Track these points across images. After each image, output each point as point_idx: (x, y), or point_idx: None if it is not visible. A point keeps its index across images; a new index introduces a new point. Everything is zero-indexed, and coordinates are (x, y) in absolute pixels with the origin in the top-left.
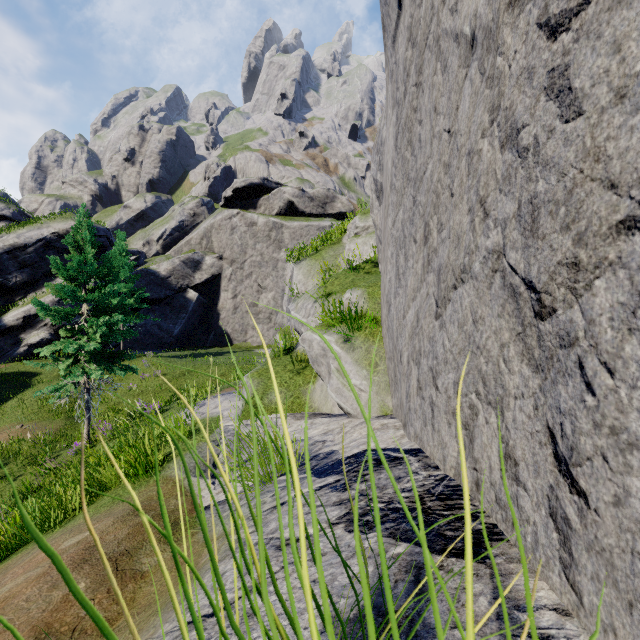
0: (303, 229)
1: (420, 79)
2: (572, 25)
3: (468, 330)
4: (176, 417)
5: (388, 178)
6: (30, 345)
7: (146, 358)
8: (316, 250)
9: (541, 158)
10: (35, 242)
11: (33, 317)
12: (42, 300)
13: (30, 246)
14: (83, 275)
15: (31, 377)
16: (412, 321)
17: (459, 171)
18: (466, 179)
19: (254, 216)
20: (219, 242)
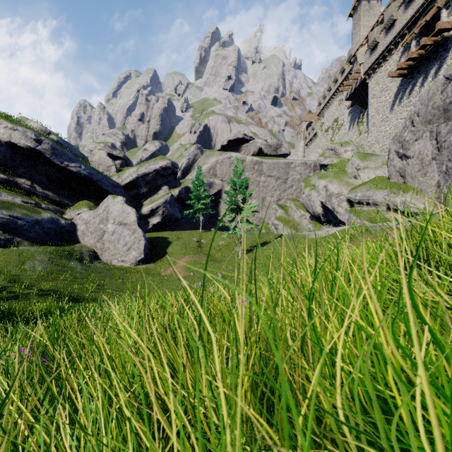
0: (275, 164)
1: None
2: None
3: None
4: (313, 235)
5: (427, 156)
6: (153, 224)
7: (212, 231)
8: (335, 175)
9: None
10: (153, 171)
11: (154, 210)
12: (158, 201)
13: (150, 173)
14: (243, 185)
15: (166, 239)
16: None
17: None
18: None
19: (243, 156)
20: (221, 171)
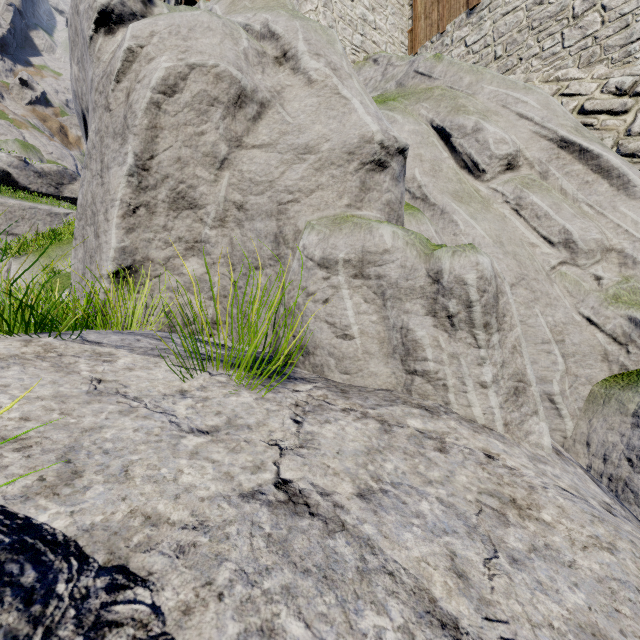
0: (26, 210)
1: None
2: None
3: None
4: None
5: None
6: None
7: None
8: (42, 247)
9: None
10: None
11: None
12: None
13: None
14: None
15: None
16: None
17: None
18: None
19: None
20: None
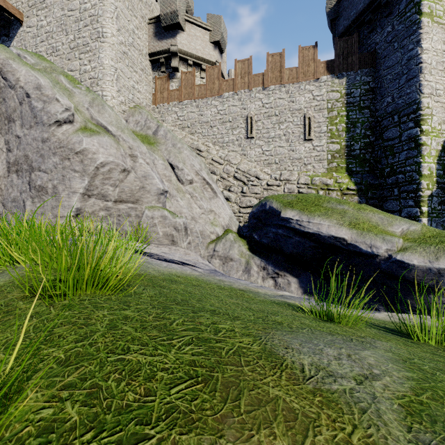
0: None
1: None
2: (7, 200)
3: None
4: None
5: None
6: None
7: None
8: None
9: (5, 208)
10: None
11: None
12: None
13: None
14: None
15: None
16: None
17: None
18: None
19: None
20: None
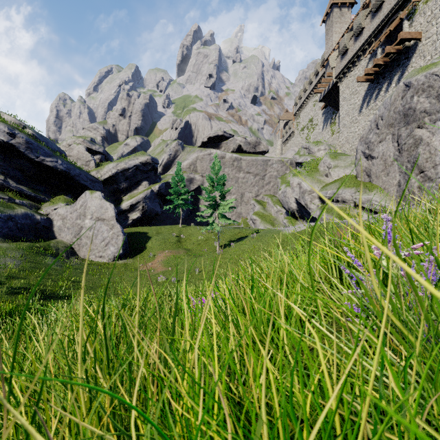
0: (254, 161)
1: (416, 146)
2: None
3: (439, 182)
4: (286, 231)
5: (389, 157)
6: (133, 220)
7: (191, 226)
8: (308, 173)
9: None
10: (132, 167)
11: (134, 205)
12: (138, 197)
13: (130, 169)
14: (221, 182)
15: (145, 234)
16: (418, 185)
17: (436, 166)
18: (438, 168)
19: (223, 153)
20: (201, 167)
